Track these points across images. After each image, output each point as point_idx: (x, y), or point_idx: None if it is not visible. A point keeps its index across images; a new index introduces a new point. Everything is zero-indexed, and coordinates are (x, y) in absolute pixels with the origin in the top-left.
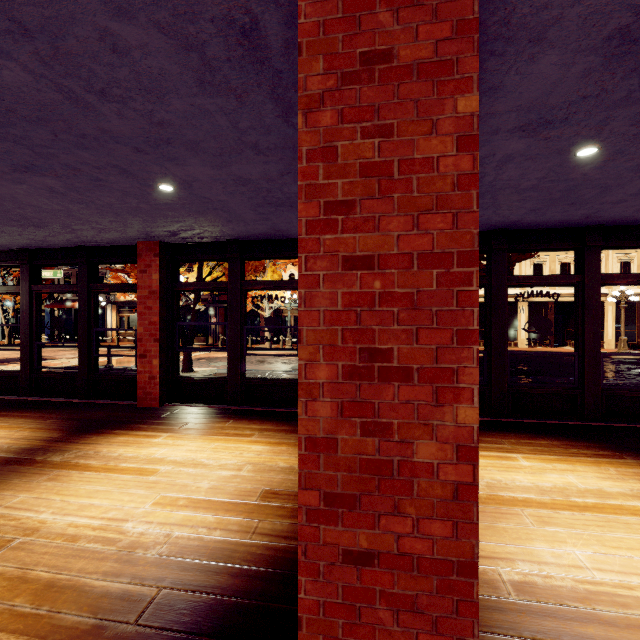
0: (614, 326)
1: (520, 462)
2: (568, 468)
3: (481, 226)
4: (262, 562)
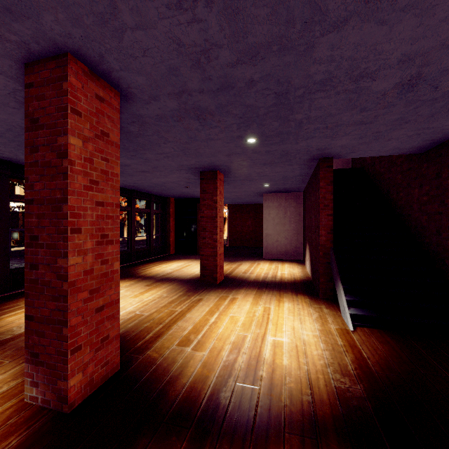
0: None
1: (164, 266)
2: (171, 264)
3: (133, 188)
4: (180, 286)
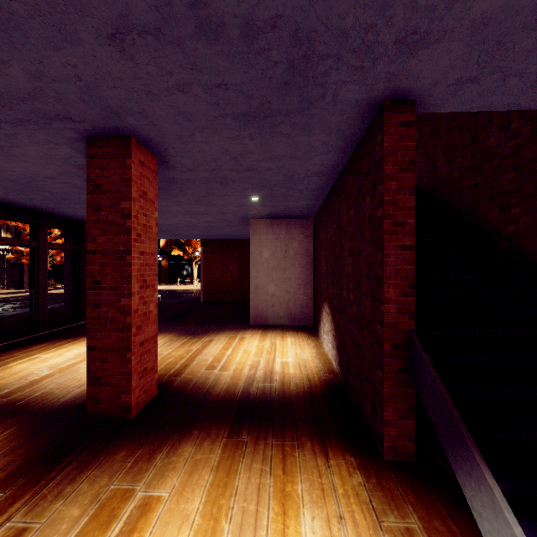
0: None
1: (45, 356)
2: (68, 349)
3: None
4: (12, 443)
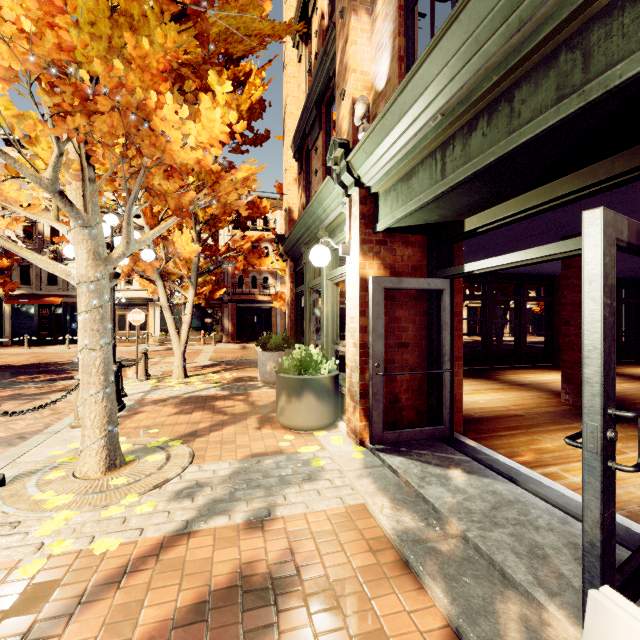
0: (509, 323)
1: None
2: None
3: None
4: None
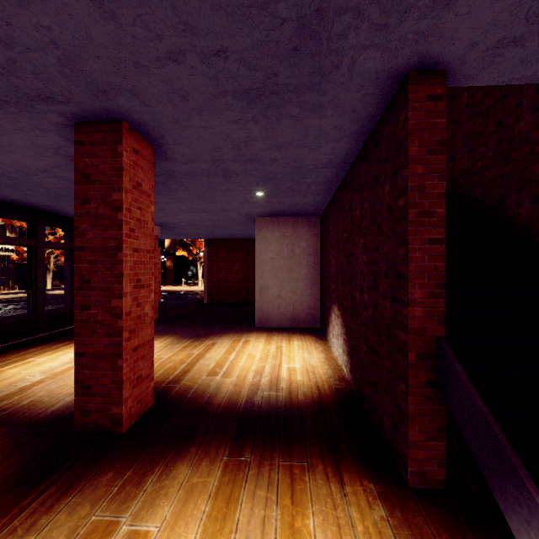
0: None
1: (40, 360)
2: (65, 352)
3: None
4: None
